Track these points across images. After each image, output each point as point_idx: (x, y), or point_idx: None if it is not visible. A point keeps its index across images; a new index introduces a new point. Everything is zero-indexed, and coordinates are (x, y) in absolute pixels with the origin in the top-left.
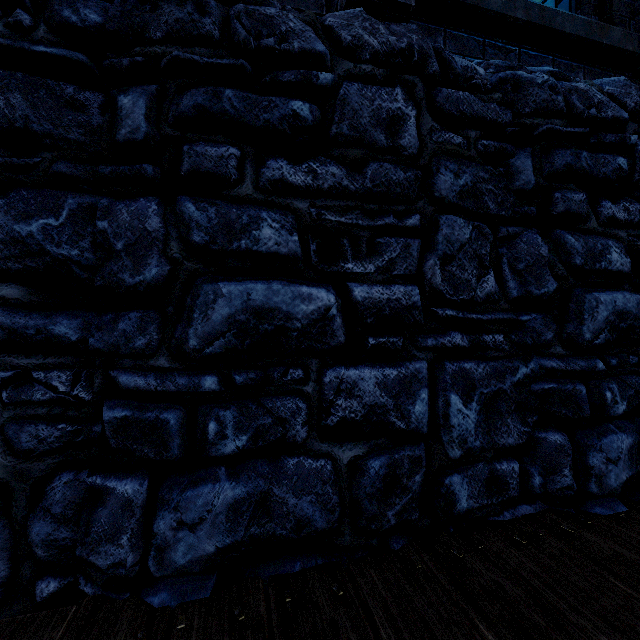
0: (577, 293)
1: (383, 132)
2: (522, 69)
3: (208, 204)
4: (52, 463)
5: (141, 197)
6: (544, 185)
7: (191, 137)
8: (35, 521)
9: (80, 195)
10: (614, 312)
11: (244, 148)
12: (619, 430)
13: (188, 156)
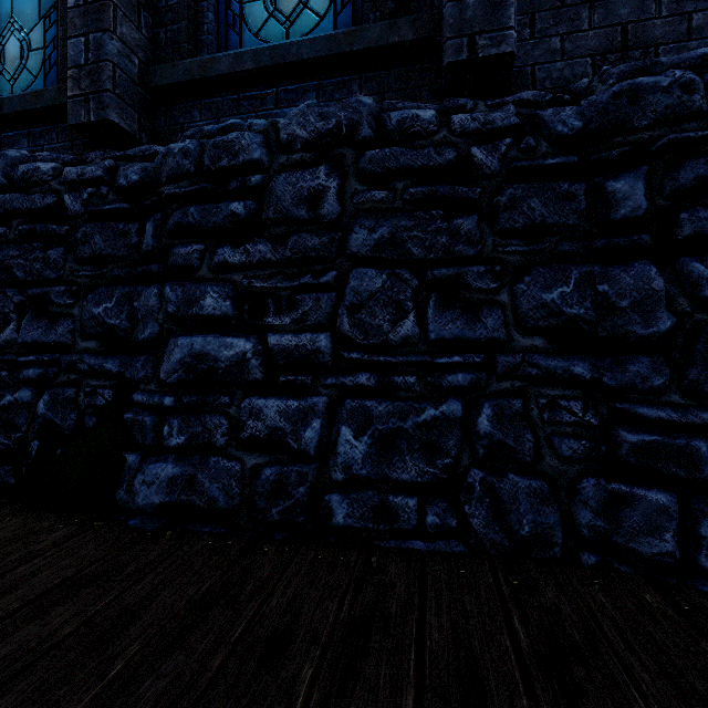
0: None
1: None
2: None
3: None
4: (578, 469)
5: (631, 262)
6: None
7: (683, 204)
8: (578, 508)
9: (577, 266)
10: None
11: None
12: None
13: (689, 222)
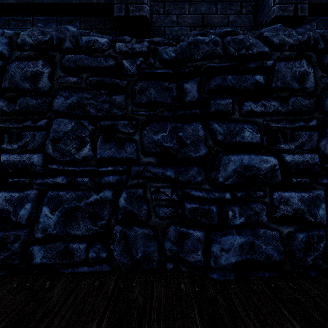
0: None
1: (296, 82)
2: None
3: (222, 124)
4: (168, 222)
5: (193, 122)
6: None
7: (213, 97)
8: (165, 242)
9: (171, 123)
10: None
11: (233, 98)
12: None
13: (214, 105)
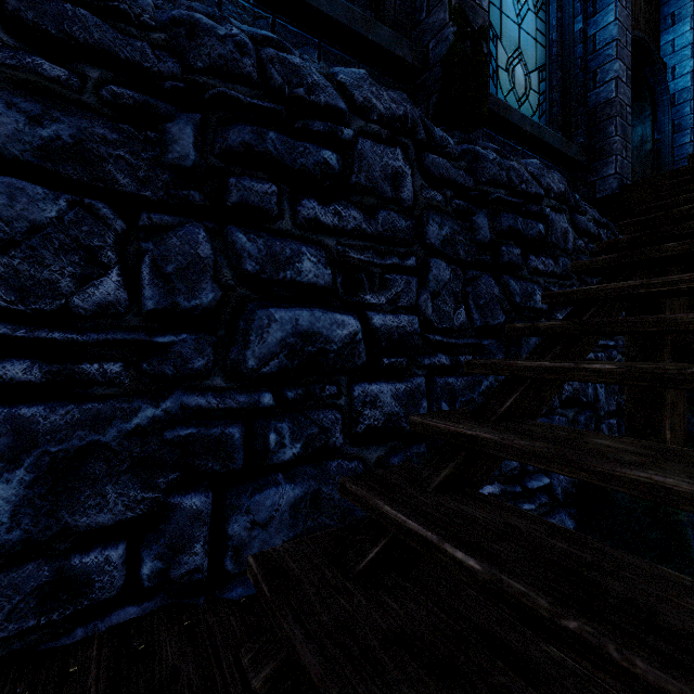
0: (249, 308)
1: None
2: (224, 21)
3: None
4: None
5: None
6: (220, 166)
7: None
8: None
9: None
10: (296, 333)
11: None
12: (289, 480)
13: None
